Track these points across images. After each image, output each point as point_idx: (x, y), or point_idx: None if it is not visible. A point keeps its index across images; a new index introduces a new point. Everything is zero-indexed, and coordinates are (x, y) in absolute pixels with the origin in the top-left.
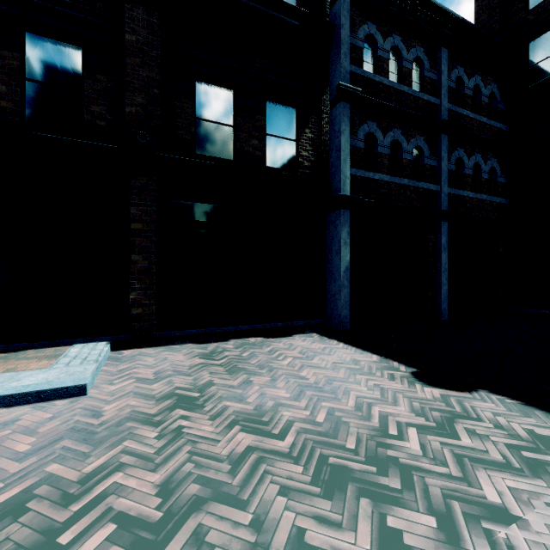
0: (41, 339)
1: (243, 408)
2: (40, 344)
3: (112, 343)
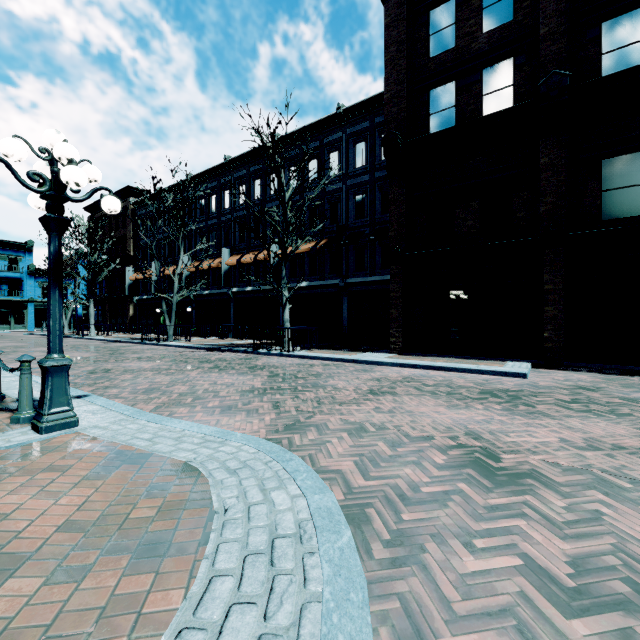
0: (490, 356)
1: (625, 396)
2: (489, 358)
3: (531, 364)
